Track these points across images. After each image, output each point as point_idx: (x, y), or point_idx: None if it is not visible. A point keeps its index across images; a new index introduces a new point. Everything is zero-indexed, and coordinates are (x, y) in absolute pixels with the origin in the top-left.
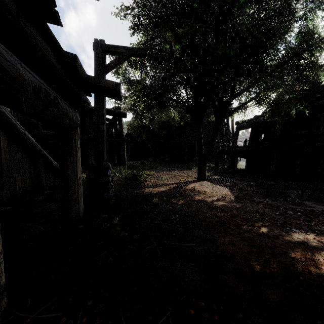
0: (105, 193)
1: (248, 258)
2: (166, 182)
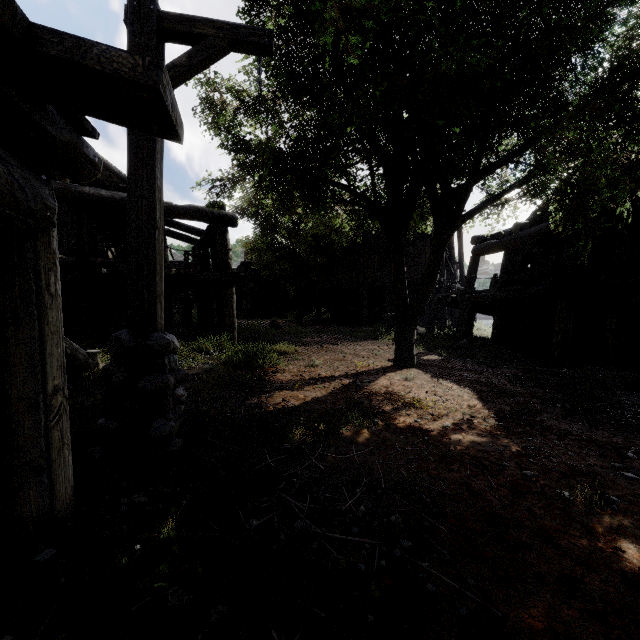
0: (154, 421)
1: None
2: (325, 372)
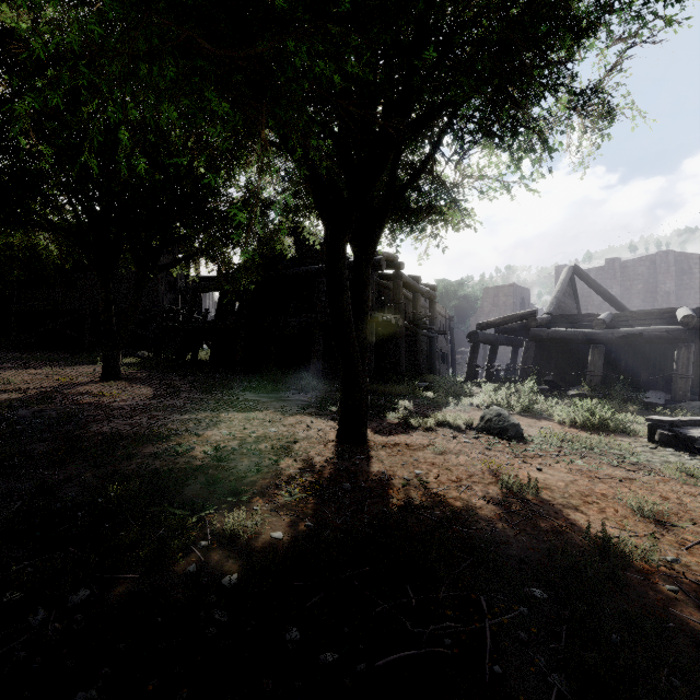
0: None
1: (122, 432)
2: (23, 387)
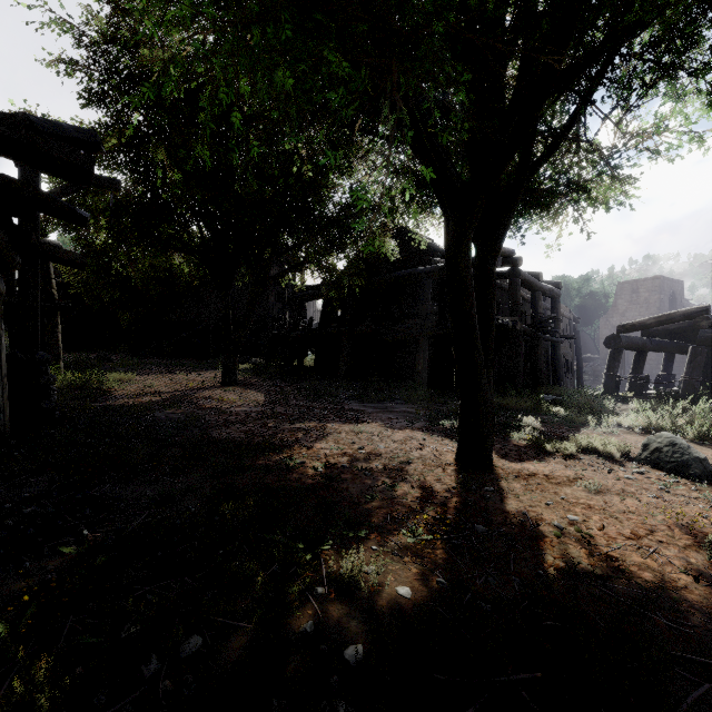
0: (43, 402)
1: (237, 440)
2: (161, 390)
